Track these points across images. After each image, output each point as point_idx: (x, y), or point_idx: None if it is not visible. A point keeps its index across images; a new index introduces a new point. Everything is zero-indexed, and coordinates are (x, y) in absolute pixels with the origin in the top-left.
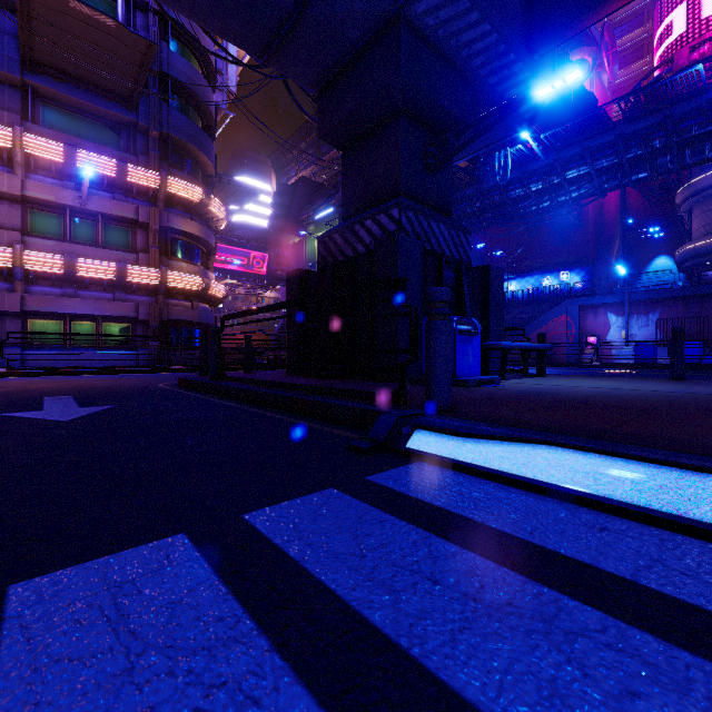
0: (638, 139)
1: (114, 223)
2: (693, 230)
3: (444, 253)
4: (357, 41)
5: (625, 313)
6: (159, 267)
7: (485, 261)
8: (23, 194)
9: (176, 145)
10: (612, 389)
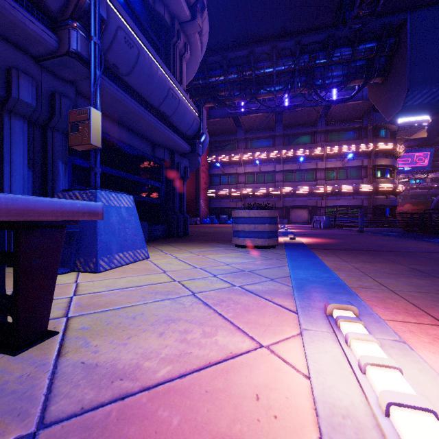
0: None
1: (352, 168)
2: None
3: None
4: None
5: None
6: (372, 183)
7: None
8: (325, 167)
9: (378, 127)
10: None
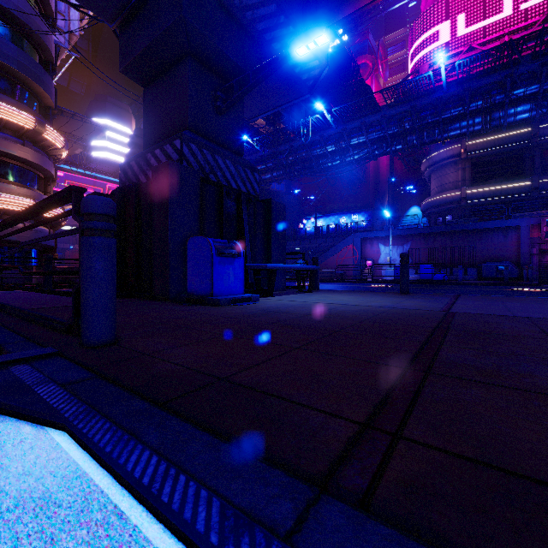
0: (395, 121)
1: None
2: (431, 189)
3: (230, 185)
4: None
5: (390, 244)
6: None
7: (302, 203)
8: None
9: (5, 71)
10: (340, 305)
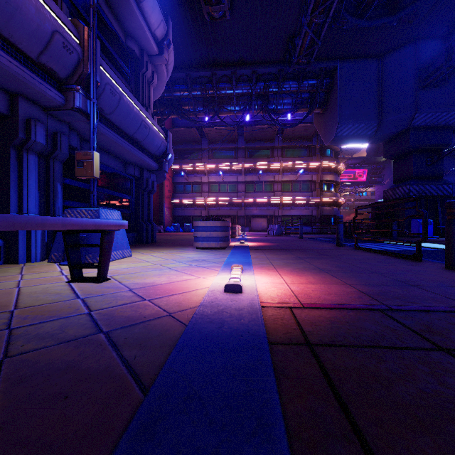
0: None
1: (304, 182)
2: None
3: (433, 194)
4: (395, 134)
5: None
6: (319, 196)
7: None
8: (282, 180)
9: (325, 147)
10: None
